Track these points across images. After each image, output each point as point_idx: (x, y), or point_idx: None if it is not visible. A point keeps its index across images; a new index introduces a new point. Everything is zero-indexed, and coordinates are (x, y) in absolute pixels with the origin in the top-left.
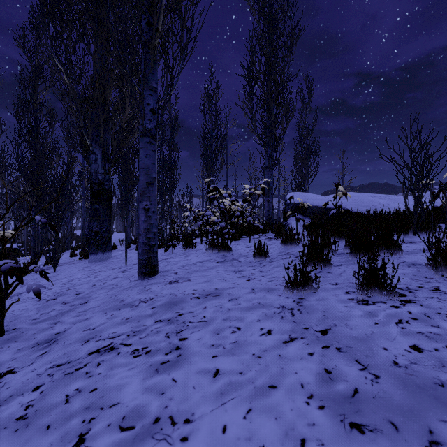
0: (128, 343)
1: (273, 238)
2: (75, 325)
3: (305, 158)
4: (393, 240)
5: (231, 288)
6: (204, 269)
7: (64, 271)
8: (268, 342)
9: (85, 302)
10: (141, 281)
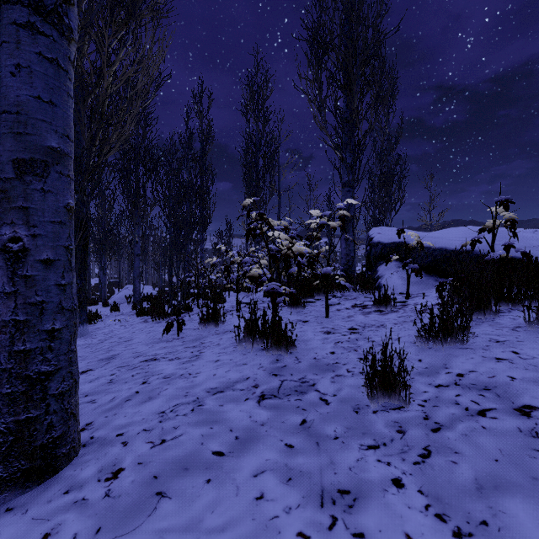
0: None
1: (367, 306)
2: None
3: (387, 182)
4: None
5: None
6: (214, 455)
7: None
8: None
9: None
10: None
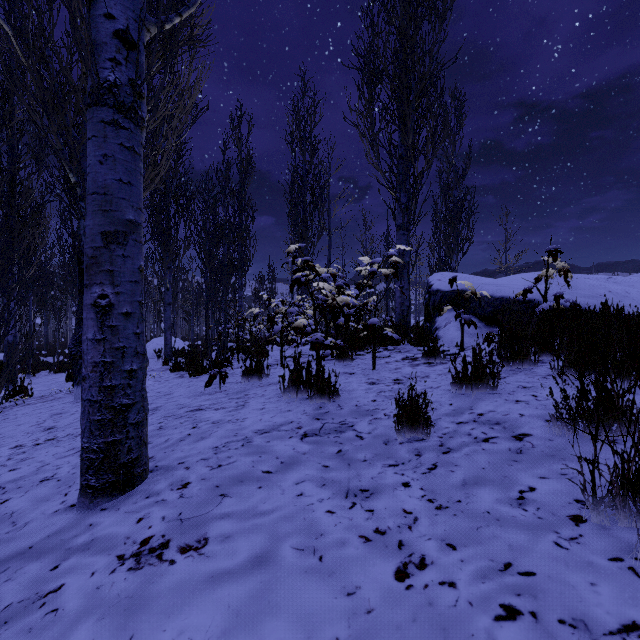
0: None
1: (418, 359)
2: None
3: (453, 220)
4: None
5: None
6: (264, 473)
7: (9, 424)
8: None
9: None
10: (78, 517)
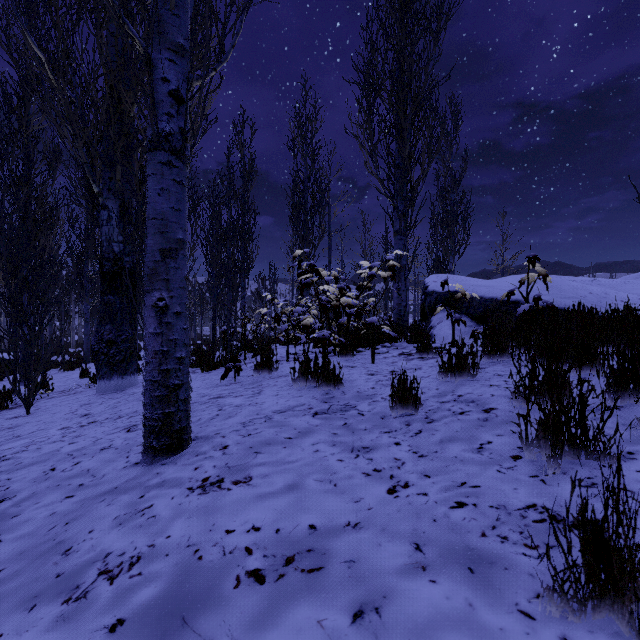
0: None
1: (413, 354)
2: None
3: (450, 223)
4: None
5: (352, 526)
6: (286, 438)
7: (44, 413)
8: None
9: None
10: (145, 469)
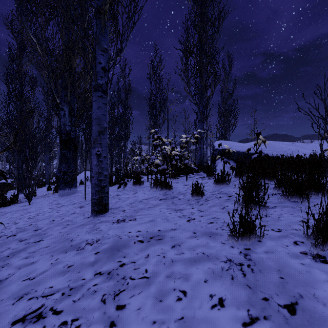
0: (59, 309)
1: (205, 177)
2: (19, 270)
3: (227, 115)
4: (322, 183)
5: (173, 229)
6: (148, 207)
7: (37, 204)
8: (223, 323)
9: (39, 240)
10: (93, 218)
